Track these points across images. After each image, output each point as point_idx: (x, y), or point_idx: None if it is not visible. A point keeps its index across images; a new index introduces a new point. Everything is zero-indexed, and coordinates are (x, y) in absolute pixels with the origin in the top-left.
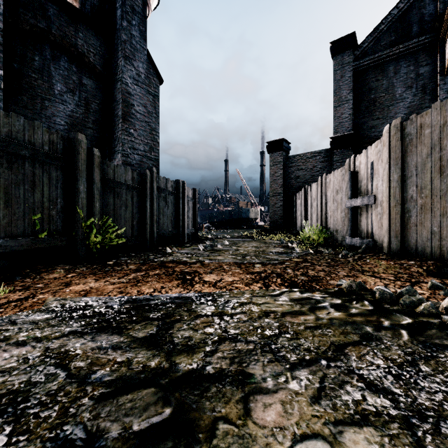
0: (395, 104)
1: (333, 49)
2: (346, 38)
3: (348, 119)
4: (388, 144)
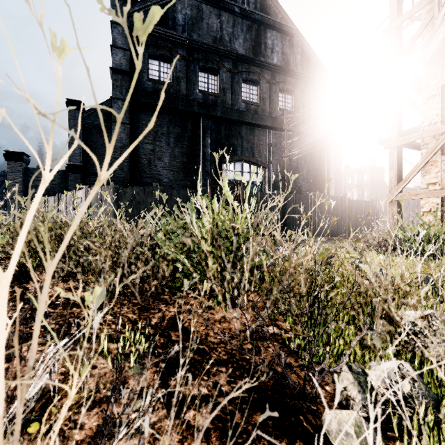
0: None
1: (68, 104)
2: (77, 101)
3: (79, 155)
4: (85, 193)
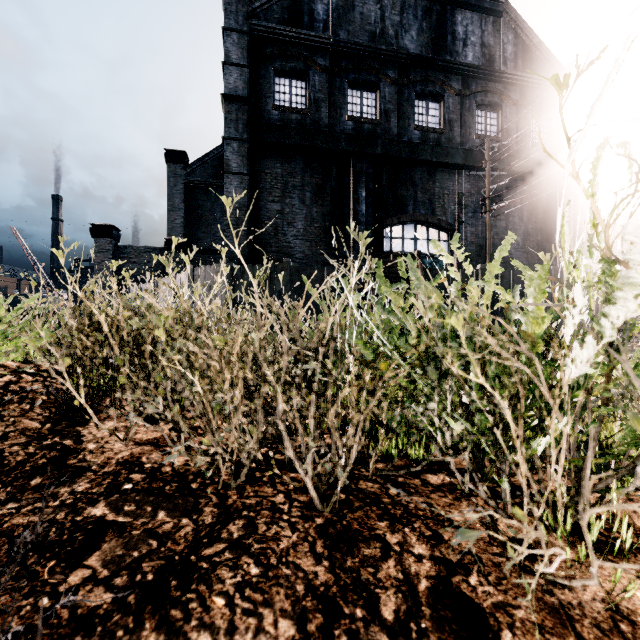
0: (216, 225)
1: (167, 156)
2: (179, 152)
3: (181, 226)
4: (188, 277)
